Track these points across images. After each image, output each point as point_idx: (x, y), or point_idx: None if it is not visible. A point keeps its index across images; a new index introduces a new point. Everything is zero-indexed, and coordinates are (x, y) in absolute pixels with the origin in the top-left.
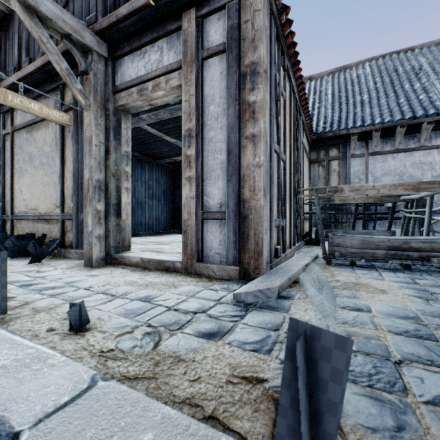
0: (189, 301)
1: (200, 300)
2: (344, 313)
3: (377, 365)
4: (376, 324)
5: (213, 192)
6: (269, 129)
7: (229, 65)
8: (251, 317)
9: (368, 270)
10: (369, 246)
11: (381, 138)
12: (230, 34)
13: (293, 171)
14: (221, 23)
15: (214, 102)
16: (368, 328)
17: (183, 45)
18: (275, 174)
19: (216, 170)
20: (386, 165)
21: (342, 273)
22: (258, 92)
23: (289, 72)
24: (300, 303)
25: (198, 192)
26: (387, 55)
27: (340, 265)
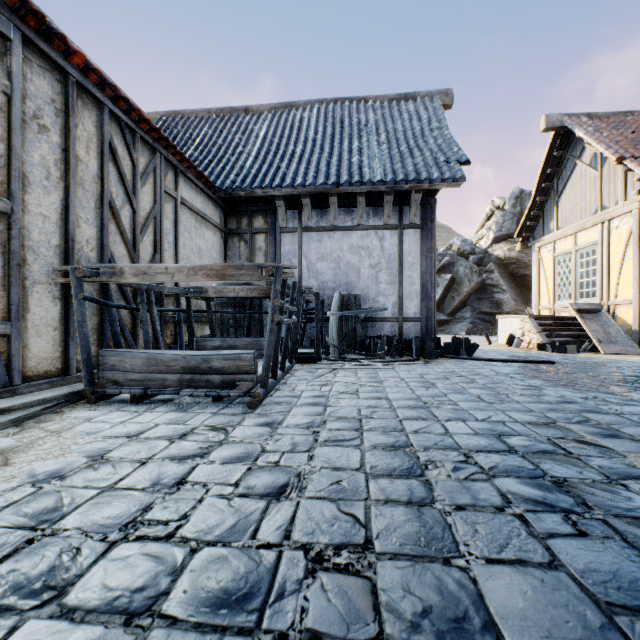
0: None
1: None
2: None
3: None
4: None
5: None
6: None
7: None
8: None
9: (135, 411)
10: (158, 368)
11: (316, 209)
12: None
13: (101, 238)
14: None
15: None
16: None
17: None
18: None
19: None
20: (322, 246)
21: (58, 423)
22: None
23: (42, 49)
24: None
25: None
26: (340, 100)
27: (119, 402)
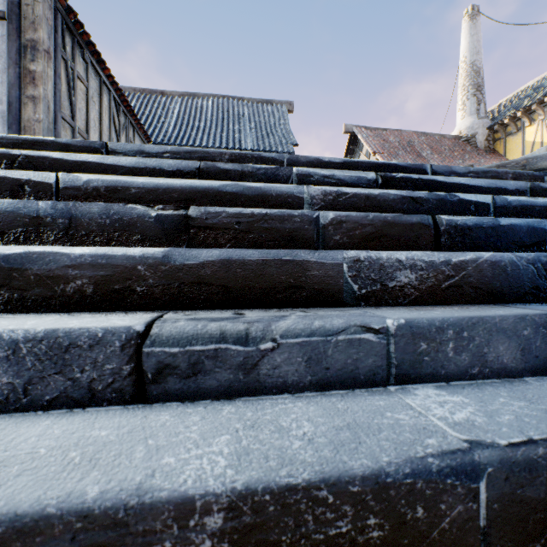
0: None
1: None
2: None
3: None
4: None
5: None
6: (54, 99)
7: (10, 33)
8: None
9: None
10: None
11: None
12: (11, 7)
13: None
14: None
15: None
16: None
17: None
18: None
19: None
20: None
21: None
22: (39, 65)
23: (95, 67)
24: None
25: None
26: (226, 97)
27: None
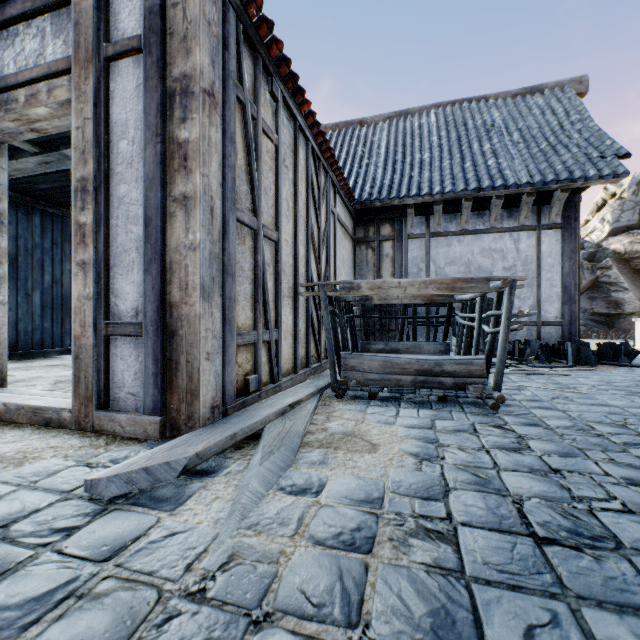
0: (6, 499)
1: (34, 493)
2: (274, 501)
3: (214, 635)
4: (304, 522)
5: (125, 288)
6: (221, 188)
7: (148, 75)
8: (90, 531)
9: (387, 406)
10: (393, 370)
11: (445, 214)
12: (149, 21)
13: (306, 255)
14: (138, 1)
15: (127, 136)
16: (280, 535)
17: (74, 29)
18: (247, 261)
19: (130, 252)
20: (450, 251)
21: (345, 414)
22: (193, 125)
23: (288, 104)
24: (218, 485)
25: (99, 289)
26: (457, 102)
27: (357, 398)
